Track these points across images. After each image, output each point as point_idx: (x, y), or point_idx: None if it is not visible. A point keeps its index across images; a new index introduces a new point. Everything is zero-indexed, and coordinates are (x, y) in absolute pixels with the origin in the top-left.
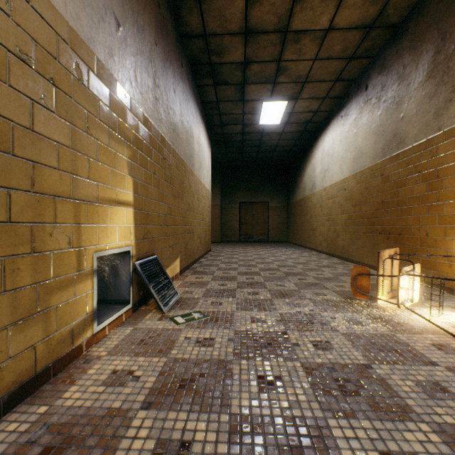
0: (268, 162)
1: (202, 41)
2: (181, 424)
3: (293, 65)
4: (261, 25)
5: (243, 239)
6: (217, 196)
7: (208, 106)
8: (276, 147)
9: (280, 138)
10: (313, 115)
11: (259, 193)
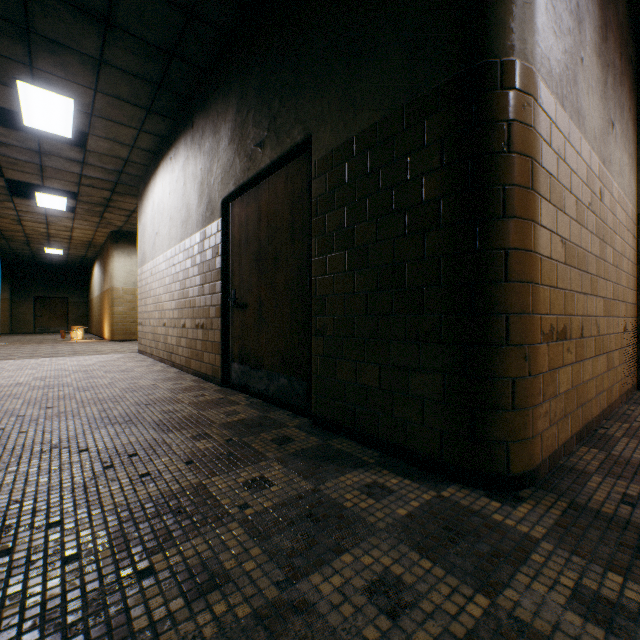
0: (66, 266)
1: (1, 234)
2: (6, 345)
3: (59, 244)
4: (36, 237)
5: (40, 331)
6: (7, 291)
7: (1, 244)
8: (68, 261)
9: (68, 258)
10: (86, 255)
11: (59, 290)
